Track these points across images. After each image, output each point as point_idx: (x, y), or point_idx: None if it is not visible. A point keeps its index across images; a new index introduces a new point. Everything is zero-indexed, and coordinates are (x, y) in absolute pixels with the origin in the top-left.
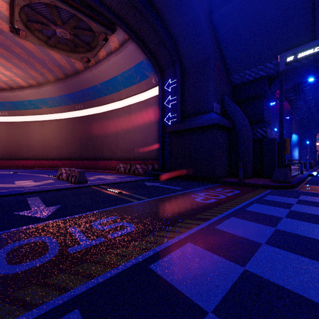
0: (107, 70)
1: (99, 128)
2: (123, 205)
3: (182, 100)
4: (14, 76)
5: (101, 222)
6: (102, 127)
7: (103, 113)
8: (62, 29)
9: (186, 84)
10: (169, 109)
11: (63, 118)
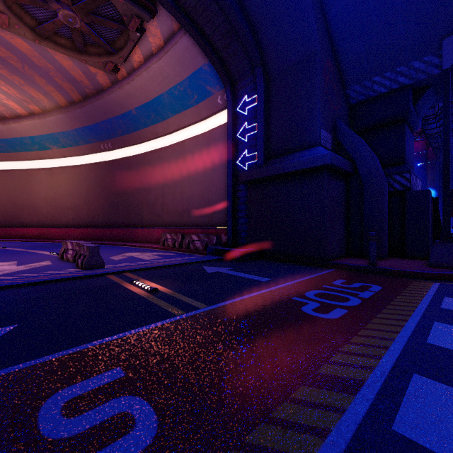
0: (146, 84)
1: (136, 178)
2: (150, 325)
3: (267, 129)
4: (5, 97)
5: (74, 394)
6: (141, 176)
7: (143, 156)
8: (67, 10)
9: (274, 101)
10: (245, 145)
11: (82, 164)
